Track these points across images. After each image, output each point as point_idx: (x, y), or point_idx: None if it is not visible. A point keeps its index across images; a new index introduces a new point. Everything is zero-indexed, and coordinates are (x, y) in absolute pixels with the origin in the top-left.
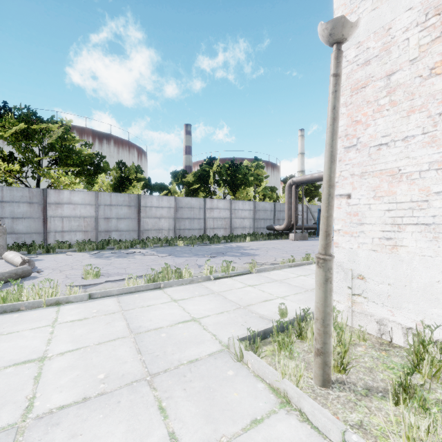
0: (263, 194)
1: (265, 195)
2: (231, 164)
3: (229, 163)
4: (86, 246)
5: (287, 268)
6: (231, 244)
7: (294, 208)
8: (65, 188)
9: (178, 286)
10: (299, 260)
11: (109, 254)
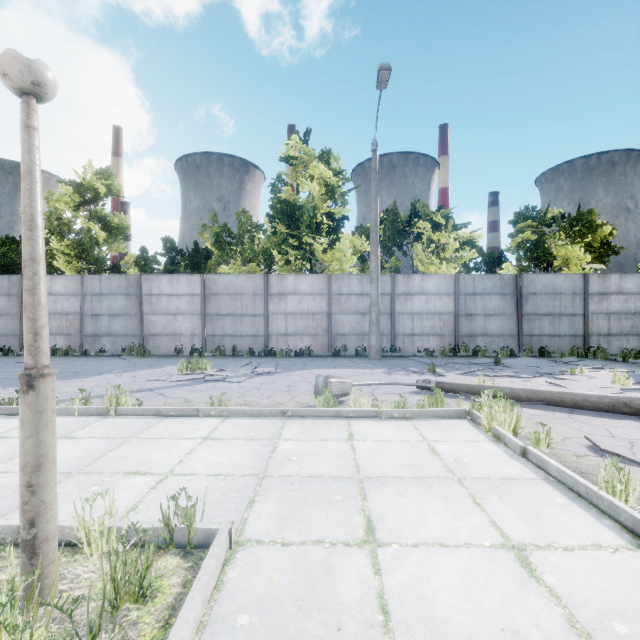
0: None
1: None
2: None
3: None
4: None
5: None
6: None
7: None
8: None
9: None
10: None
11: None
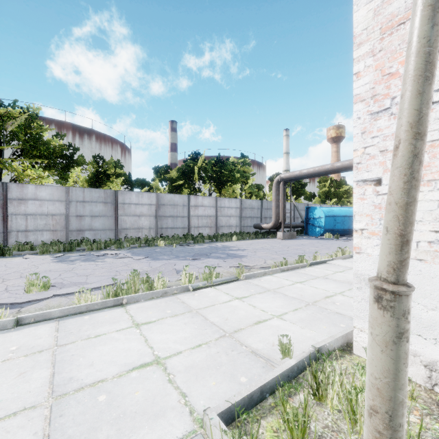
0: (250, 192)
1: (252, 193)
2: (216, 160)
3: (215, 159)
4: (51, 247)
5: (280, 273)
6: (216, 243)
7: (282, 205)
8: (31, 183)
9: (147, 300)
10: (291, 262)
11: (76, 257)
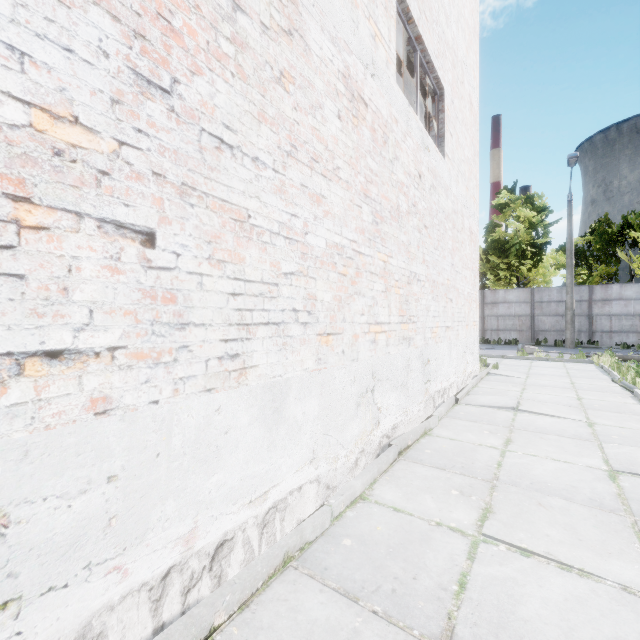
0: None
1: None
2: None
3: None
4: None
5: None
6: None
7: None
8: None
9: (610, 377)
10: None
11: None
